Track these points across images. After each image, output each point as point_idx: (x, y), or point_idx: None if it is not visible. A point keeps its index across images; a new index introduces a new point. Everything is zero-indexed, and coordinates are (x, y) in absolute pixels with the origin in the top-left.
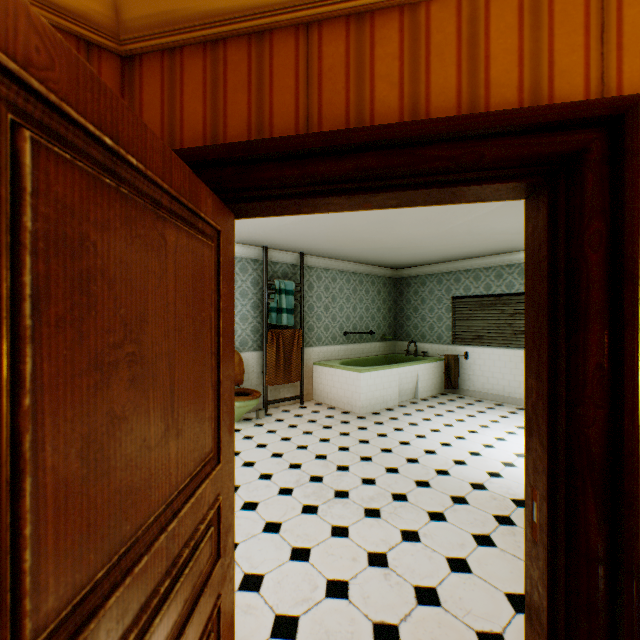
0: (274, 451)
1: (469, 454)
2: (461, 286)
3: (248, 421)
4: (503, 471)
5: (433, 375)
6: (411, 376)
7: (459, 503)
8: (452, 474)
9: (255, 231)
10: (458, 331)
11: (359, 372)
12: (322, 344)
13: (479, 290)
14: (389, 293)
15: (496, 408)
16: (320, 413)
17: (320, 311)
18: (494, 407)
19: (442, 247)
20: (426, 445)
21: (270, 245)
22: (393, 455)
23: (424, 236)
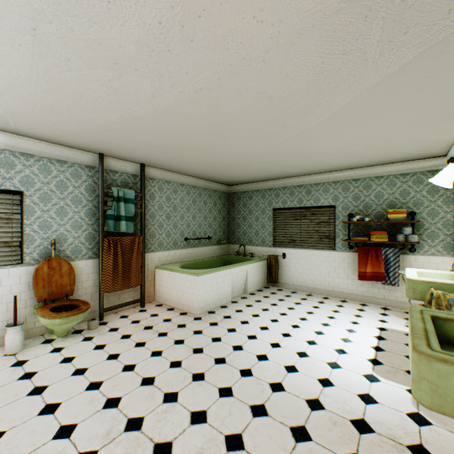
0: (93, 379)
1: (298, 356)
2: (280, 200)
3: (77, 334)
4: (332, 376)
5: (259, 272)
6: (242, 275)
7: (302, 440)
8: (287, 388)
9: (80, 130)
10: (278, 236)
11: (196, 275)
12: (164, 249)
13: (294, 203)
14: (224, 205)
15: (308, 298)
16: (159, 316)
17: (162, 219)
18: (306, 298)
19: (268, 165)
20: (258, 348)
21: (106, 152)
22: (227, 367)
23: (254, 151)
